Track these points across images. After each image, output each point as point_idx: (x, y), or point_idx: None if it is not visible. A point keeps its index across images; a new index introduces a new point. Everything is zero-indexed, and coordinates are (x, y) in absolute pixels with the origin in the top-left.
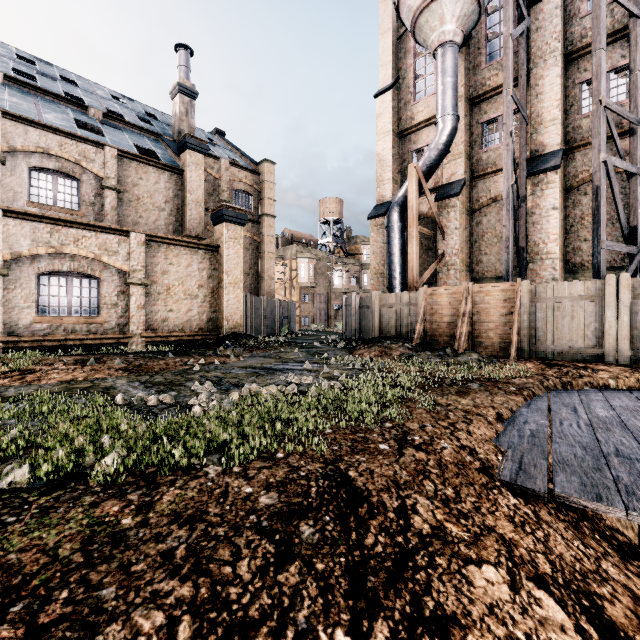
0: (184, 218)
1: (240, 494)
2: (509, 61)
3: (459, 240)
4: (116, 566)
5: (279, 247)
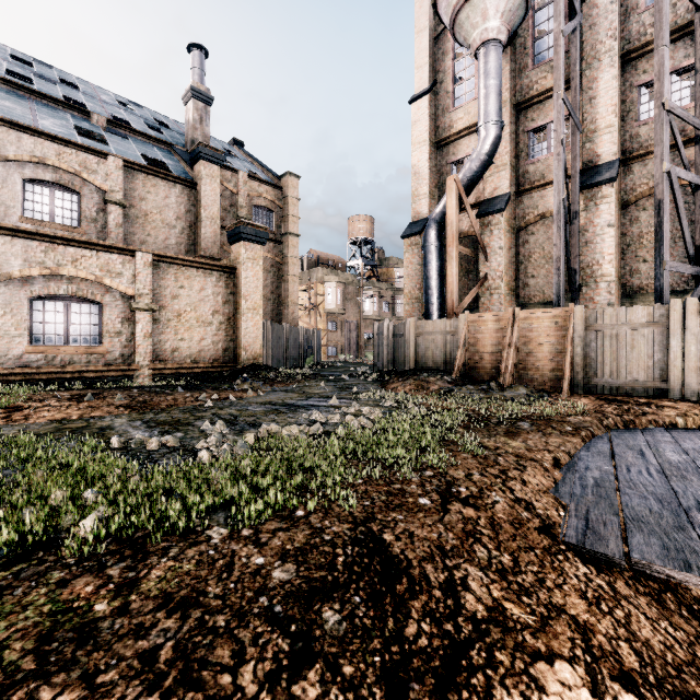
0: (197, 237)
1: (249, 566)
2: (560, 60)
3: (503, 261)
4: (77, 676)
5: (304, 270)
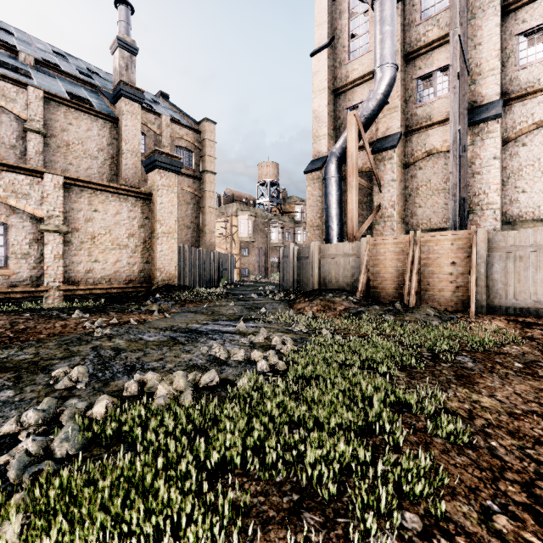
0: (119, 167)
1: None
2: None
3: (396, 192)
4: None
5: (221, 205)
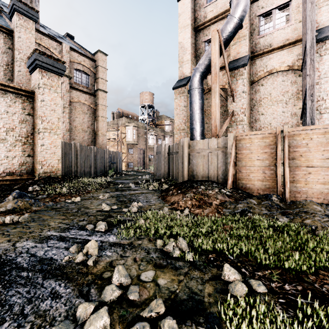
0: (13, 74)
1: None
2: None
3: (246, 101)
4: None
5: (114, 119)
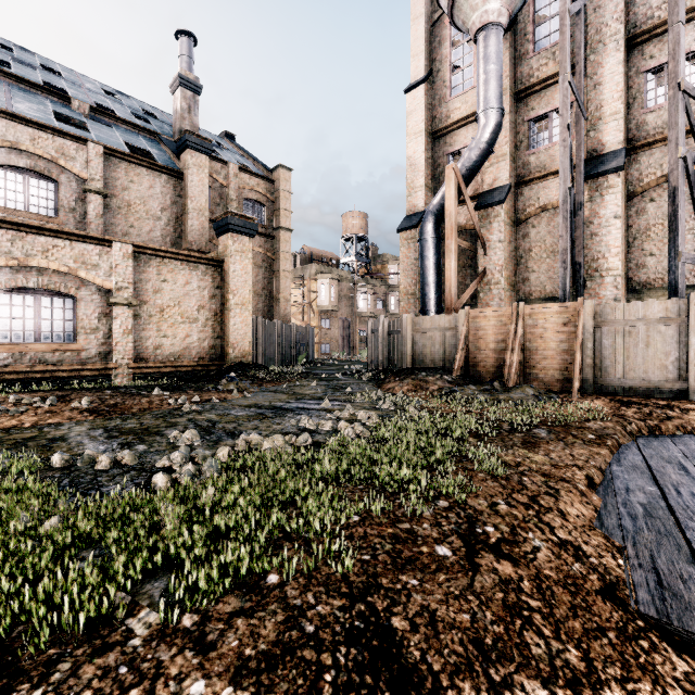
0: (184, 229)
1: None
2: (566, 41)
3: (503, 255)
4: None
5: (297, 266)
